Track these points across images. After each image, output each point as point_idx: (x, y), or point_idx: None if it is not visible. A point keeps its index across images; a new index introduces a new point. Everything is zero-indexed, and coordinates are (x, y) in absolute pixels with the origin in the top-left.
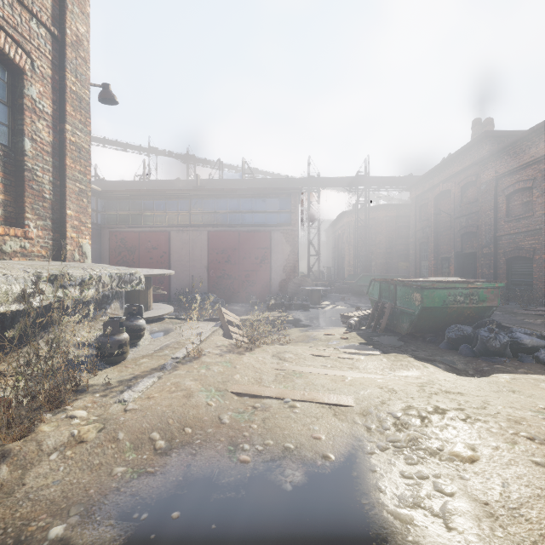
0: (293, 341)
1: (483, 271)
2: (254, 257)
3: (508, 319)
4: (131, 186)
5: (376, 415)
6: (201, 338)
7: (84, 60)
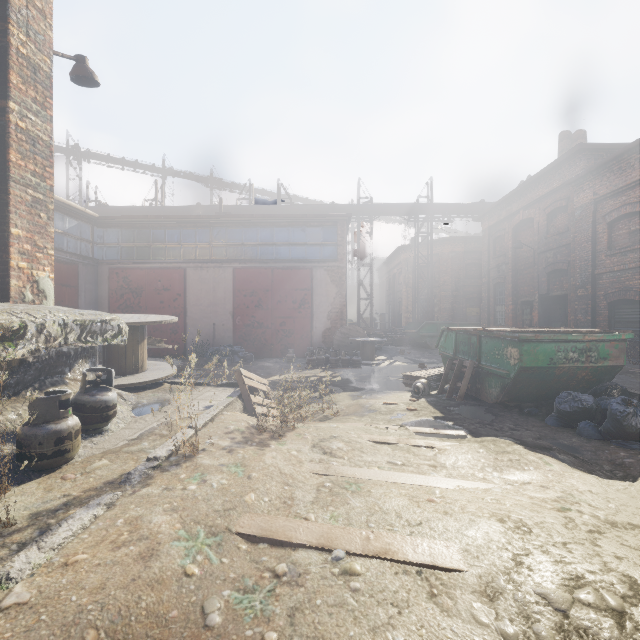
0: (341, 412)
1: (577, 318)
2: (291, 301)
3: (629, 382)
4: (140, 213)
5: (515, 600)
6: (205, 418)
7: (42, 12)
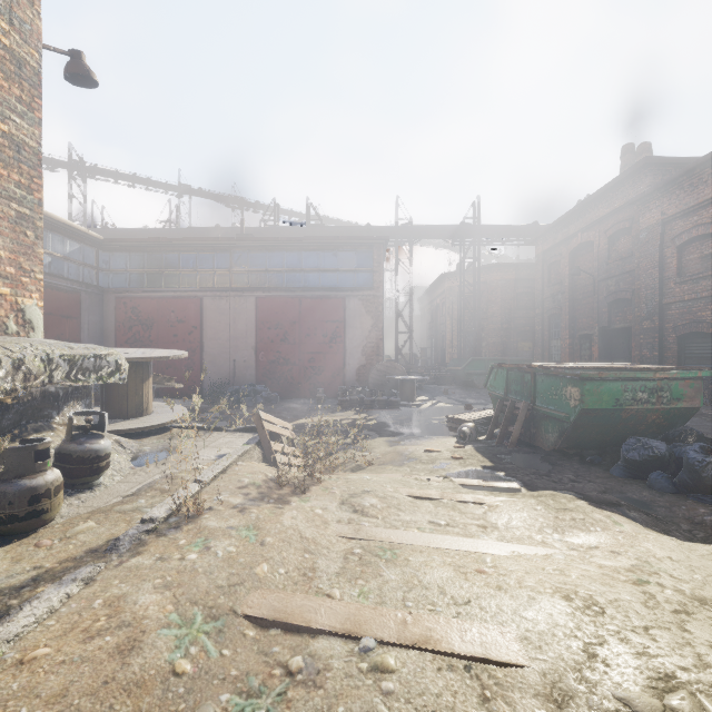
0: (377, 461)
1: (642, 353)
2: (321, 334)
3: (704, 426)
4: (151, 235)
5: (590, 707)
6: (215, 469)
7: None
